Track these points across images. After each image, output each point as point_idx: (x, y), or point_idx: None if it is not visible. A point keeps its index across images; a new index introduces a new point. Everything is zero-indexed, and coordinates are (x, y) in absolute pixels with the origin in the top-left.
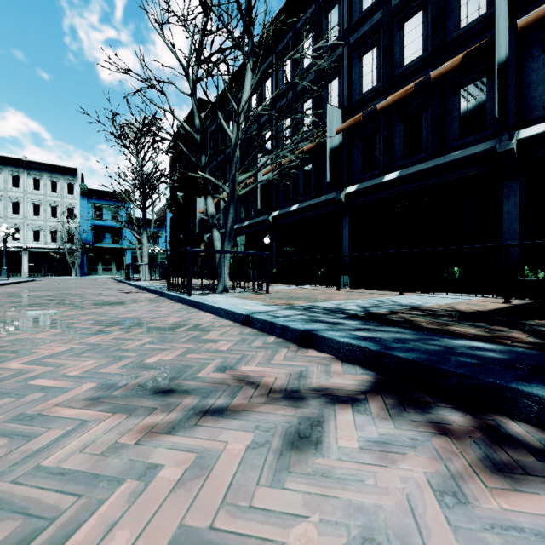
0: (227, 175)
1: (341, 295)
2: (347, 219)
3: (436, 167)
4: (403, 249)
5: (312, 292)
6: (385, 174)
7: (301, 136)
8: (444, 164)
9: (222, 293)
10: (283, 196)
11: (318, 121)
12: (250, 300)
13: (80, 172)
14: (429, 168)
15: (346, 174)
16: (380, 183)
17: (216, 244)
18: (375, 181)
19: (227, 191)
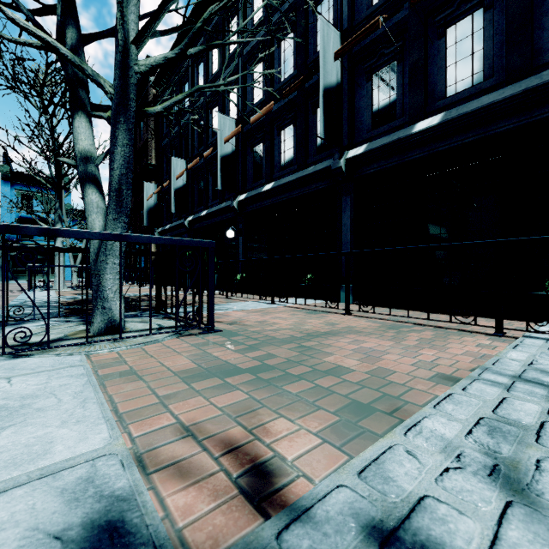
0: (183, 153)
1: (379, 340)
2: (347, 199)
3: (522, 94)
4: (445, 242)
5: (306, 322)
6: (414, 122)
7: (278, 87)
8: (539, 87)
9: (100, 335)
10: (252, 173)
11: (302, 60)
12: (127, 388)
13: (1, 151)
14: (507, 98)
15: (346, 131)
16: (407, 136)
17: (91, 221)
18: (397, 135)
19: (109, 89)
